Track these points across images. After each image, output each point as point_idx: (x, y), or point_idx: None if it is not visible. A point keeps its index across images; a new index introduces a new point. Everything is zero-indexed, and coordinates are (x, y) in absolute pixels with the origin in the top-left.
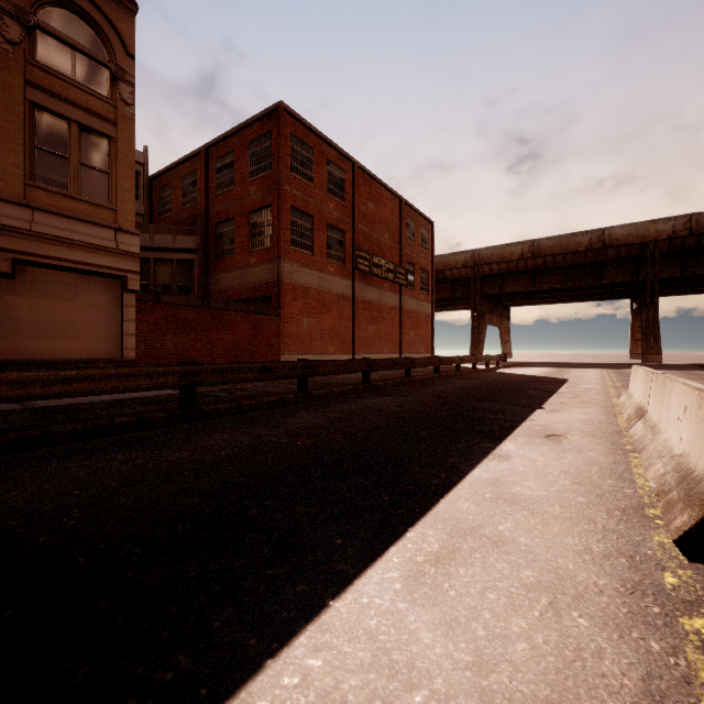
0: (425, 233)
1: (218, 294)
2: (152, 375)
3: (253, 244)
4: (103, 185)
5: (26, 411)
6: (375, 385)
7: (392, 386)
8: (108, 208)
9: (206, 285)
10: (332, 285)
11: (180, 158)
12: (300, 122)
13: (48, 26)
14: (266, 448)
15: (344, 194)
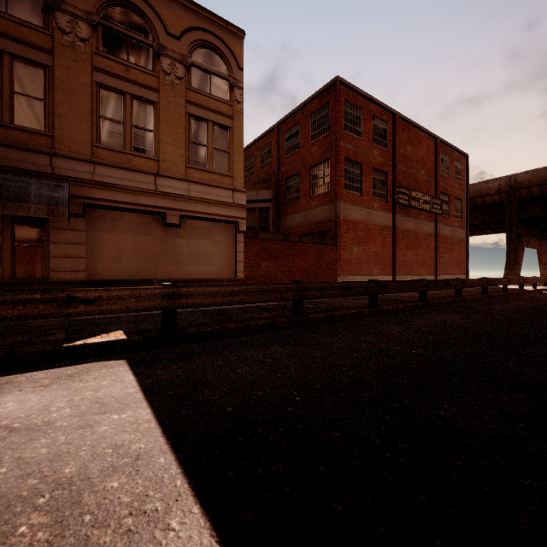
0: (458, 166)
1: (286, 231)
2: (278, 291)
3: (314, 191)
4: (226, 161)
5: (199, 312)
6: (431, 303)
7: (445, 304)
8: (228, 176)
9: (278, 225)
10: (376, 218)
11: (260, 136)
12: (352, 89)
13: (197, 62)
14: (389, 353)
15: (386, 141)
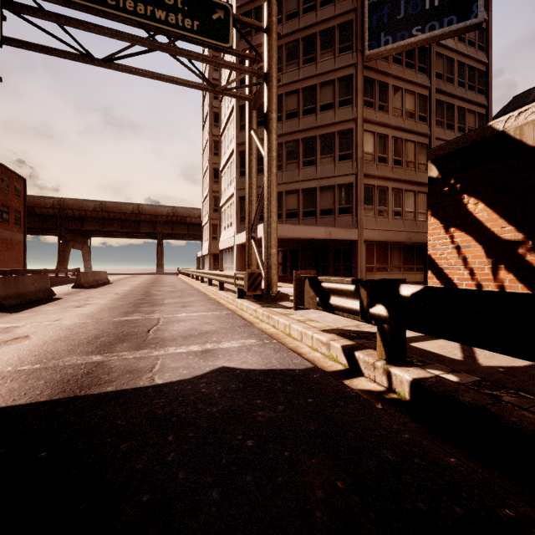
0: (18, 186)
1: None
2: None
3: None
4: None
5: None
6: None
7: None
8: None
9: None
10: None
11: None
12: None
13: None
14: None
15: None
